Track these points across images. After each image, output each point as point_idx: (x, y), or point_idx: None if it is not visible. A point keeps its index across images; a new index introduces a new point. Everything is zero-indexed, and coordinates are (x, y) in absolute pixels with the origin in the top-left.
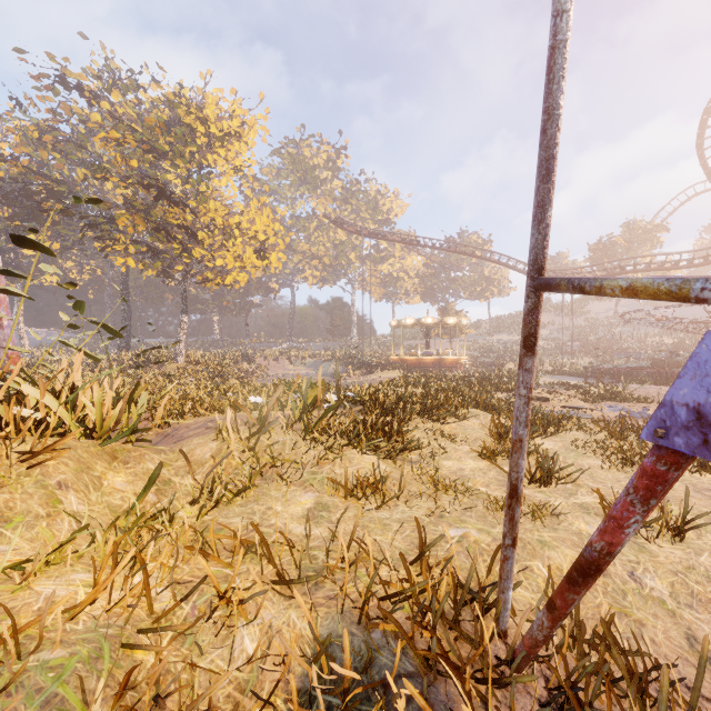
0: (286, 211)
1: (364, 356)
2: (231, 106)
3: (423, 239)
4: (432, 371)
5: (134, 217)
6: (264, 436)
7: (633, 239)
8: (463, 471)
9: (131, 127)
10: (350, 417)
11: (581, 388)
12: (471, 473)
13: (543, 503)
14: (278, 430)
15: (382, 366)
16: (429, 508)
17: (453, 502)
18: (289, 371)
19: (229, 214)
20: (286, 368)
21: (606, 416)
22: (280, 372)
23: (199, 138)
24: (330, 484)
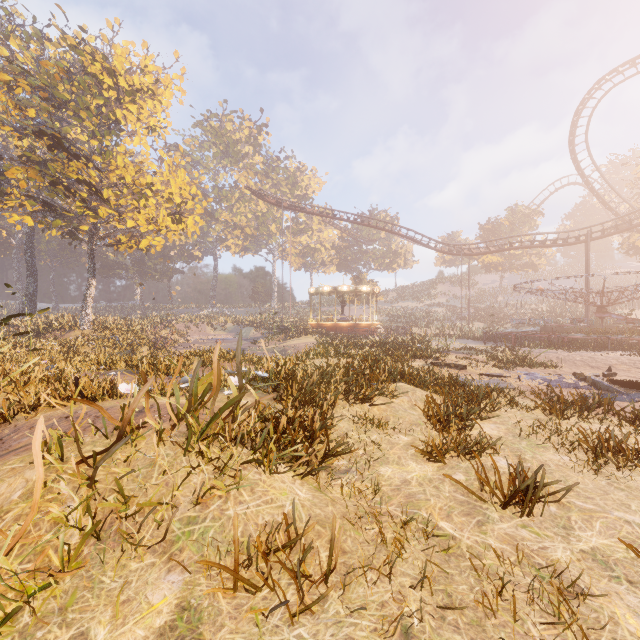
0: (204, 177)
1: (284, 321)
2: (143, 60)
3: (339, 212)
4: (348, 336)
5: (28, 169)
6: (125, 450)
7: (515, 221)
8: (409, 486)
9: (23, 69)
10: (256, 414)
11: (488, 353)
12: (420, 490)
13: (542, 557)
14: (149, 438)
15: (301, 331)
16: (381, 603)
17: (420, 587)
18: (210, 336)
19: (140, 174)
20: (207, 333)
21: (525, 384)
22: (200, 337)
23: (107, 91)
24: (214, 545)
